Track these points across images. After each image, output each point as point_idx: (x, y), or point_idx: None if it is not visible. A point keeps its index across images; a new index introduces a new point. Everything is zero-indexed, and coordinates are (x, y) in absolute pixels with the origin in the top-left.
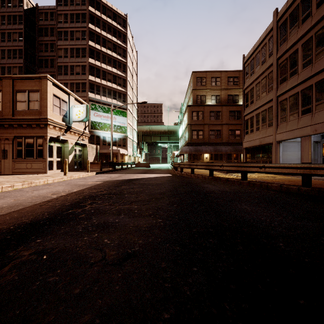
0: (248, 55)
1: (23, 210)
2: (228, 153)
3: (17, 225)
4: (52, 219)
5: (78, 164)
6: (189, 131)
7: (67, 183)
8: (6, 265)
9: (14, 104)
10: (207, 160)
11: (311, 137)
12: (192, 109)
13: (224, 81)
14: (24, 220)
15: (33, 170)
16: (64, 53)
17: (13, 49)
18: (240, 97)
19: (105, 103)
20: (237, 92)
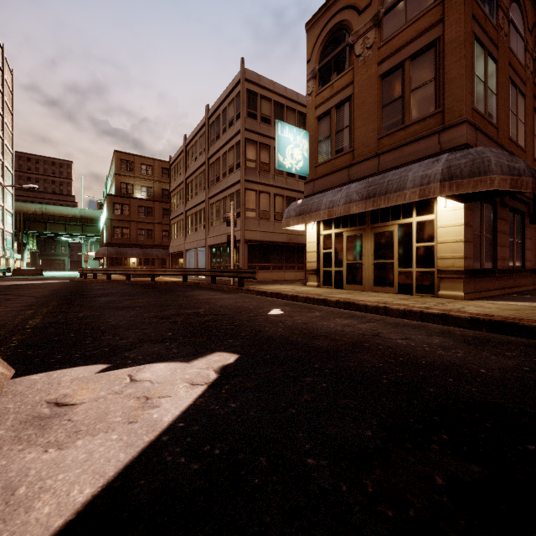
0: (173, 160)
1: None
2: (160, 257)
3: None
4: None
5: None
6: (108, 228)
7: None
8: None
9: None
10: (135, 266)
11: (197, 249)
12: (114, 200)
13: (157, 171)
14: None
15: None
16: None
17: None
18: None
19: None
20: None
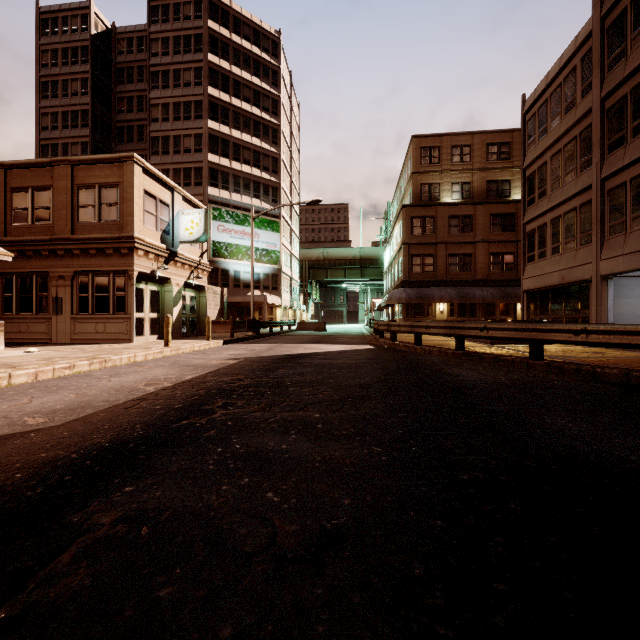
0: (534, 95)
1: (93, 418)
2: (487, 301)
3: (84, 449)
4: (151, 439)
5: (190, 324)
6: (405, 258)
7: (172, 361)
8: (66, 546)
9: (74, 212)
10: (444, 317)
11: None
12: (412, 213)
13: (478, 153)
14: (97, 441)
15: (108, 336)
16: (162, 113)
17: (73, 111)
18: (514, 185)
19: (238, 206)
20: (506, 175)
